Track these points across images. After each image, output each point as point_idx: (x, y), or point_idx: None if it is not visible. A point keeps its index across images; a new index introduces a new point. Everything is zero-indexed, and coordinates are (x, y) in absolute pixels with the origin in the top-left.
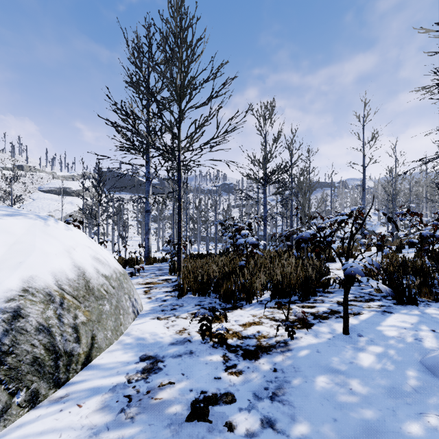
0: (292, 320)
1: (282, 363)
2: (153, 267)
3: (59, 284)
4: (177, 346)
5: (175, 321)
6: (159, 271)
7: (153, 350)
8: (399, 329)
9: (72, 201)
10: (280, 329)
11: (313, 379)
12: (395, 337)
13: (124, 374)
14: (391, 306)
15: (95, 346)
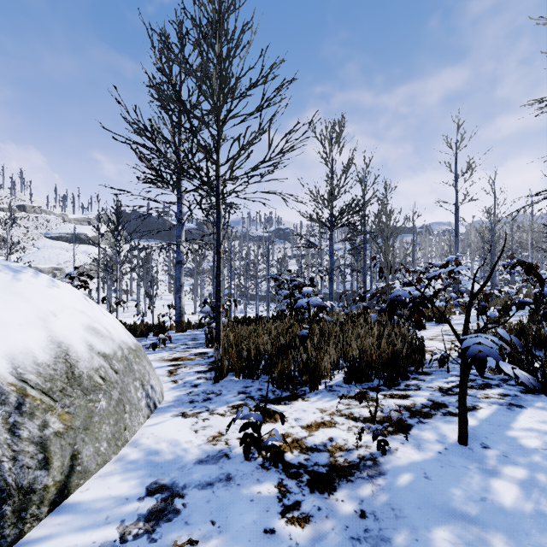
0: (379, 419)
1: (372, 499)
2: (185, 335)
3: (18, 372)
4: (207, 466)
5: (207, 419)
6: (192, 342)
7: (169, 474)
8: (542, 435)
9: (87, 250)
10: (363, 435)
11: (427, 535)
12: (539, 449)
13: (116, 523)
14: (518, 396)
15: (77, 469)
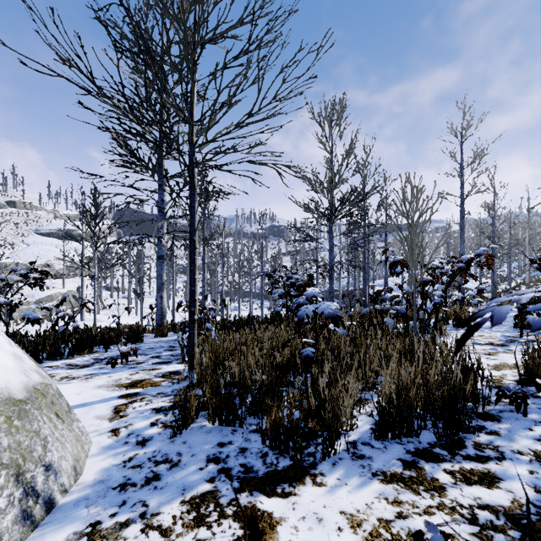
0: None
1: None
2: (163, 342)
3: None
4: None
5: None
6: (168, 353)
7: None
8: None
9: (78, 247)
10: None
11: None
12: None
13: None
14: None
15: None
